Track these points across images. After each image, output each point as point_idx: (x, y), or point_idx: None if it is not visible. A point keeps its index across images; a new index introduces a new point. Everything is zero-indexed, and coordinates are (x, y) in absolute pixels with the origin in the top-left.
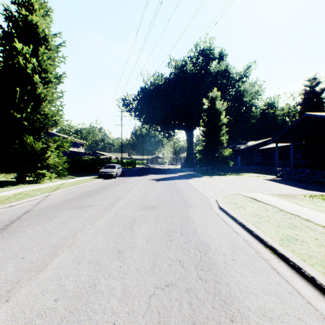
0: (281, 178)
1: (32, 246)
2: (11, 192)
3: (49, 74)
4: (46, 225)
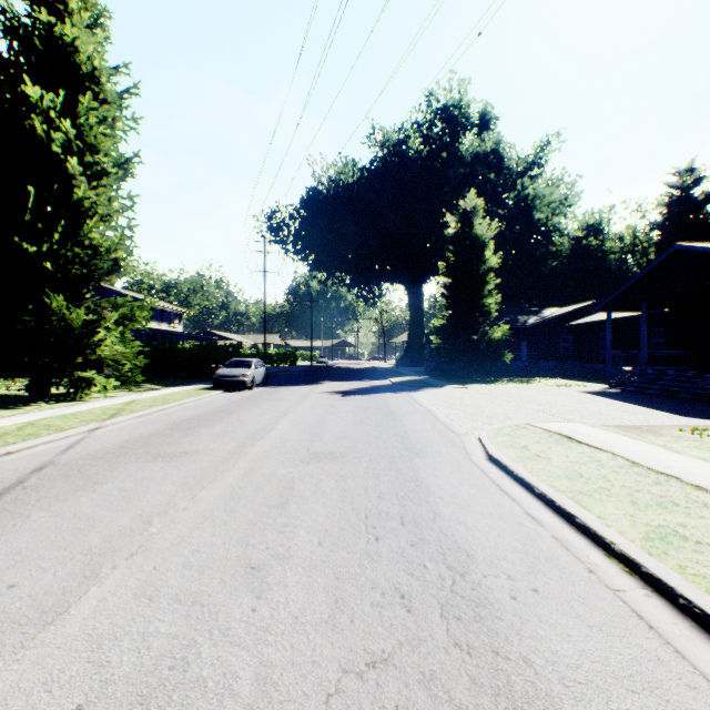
0: (621, 389)
1: (41, 554)
2: (12, 421)
3: (101, 156)
4: (82, 499)
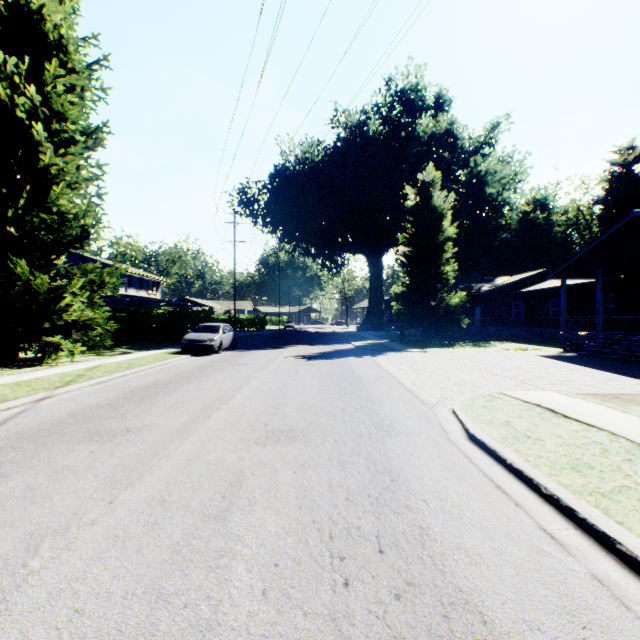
0: (577, 353)
1: None
2: None
3: (69, 124)
4: None
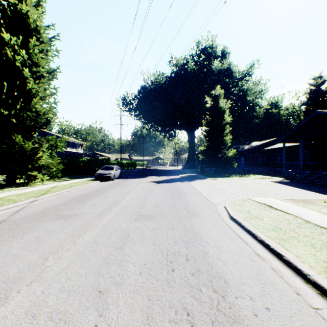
0: (290, 180)
1: None
2: None
3: (41, 68)
4: (13, 244)
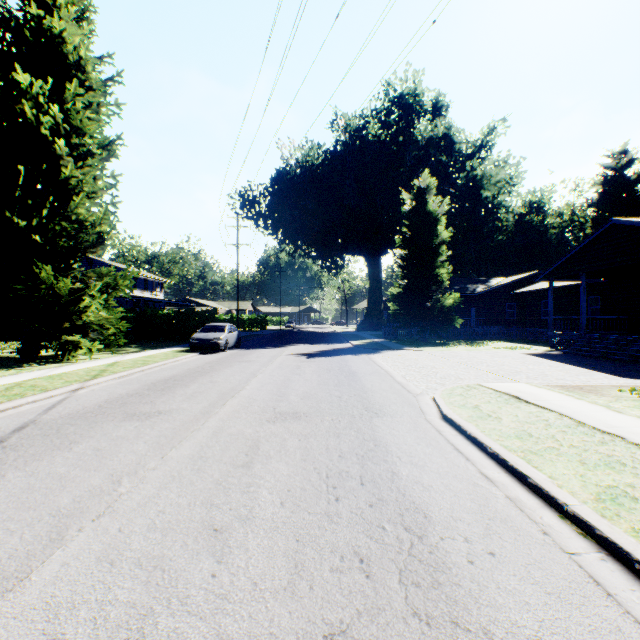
0: (562, 352)
1: (10, 516)
2: (1, 382)
3: (87, 138)
4: (57, 459)
